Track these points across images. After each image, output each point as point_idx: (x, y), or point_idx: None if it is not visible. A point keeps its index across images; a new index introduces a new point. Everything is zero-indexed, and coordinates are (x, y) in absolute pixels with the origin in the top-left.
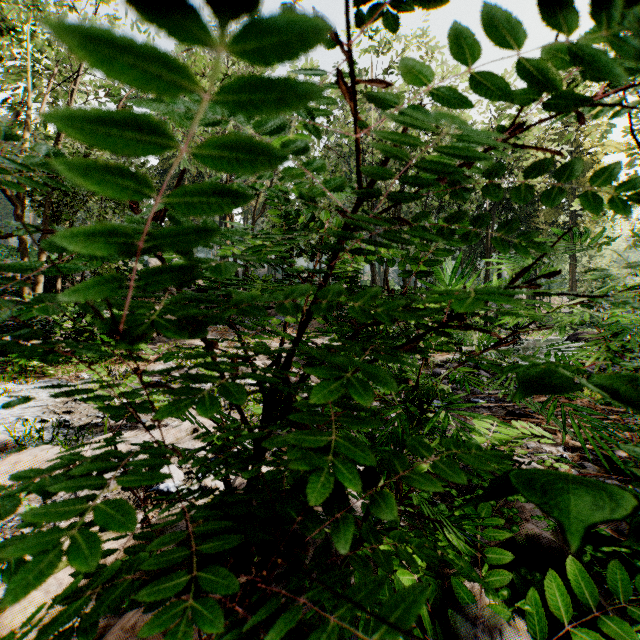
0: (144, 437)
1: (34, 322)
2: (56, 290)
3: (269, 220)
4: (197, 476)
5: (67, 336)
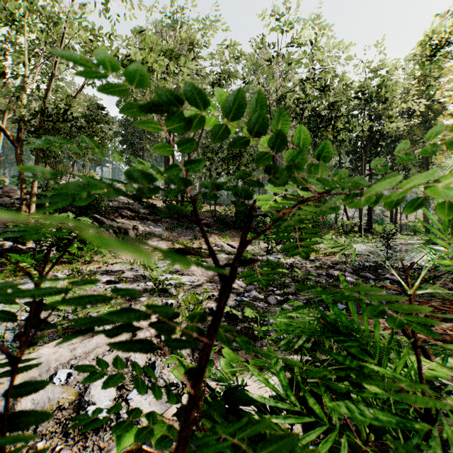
0: (89, 342)
1: None
2: None
3: (199, 156)
4: (126, 398)
5: (51, 242)
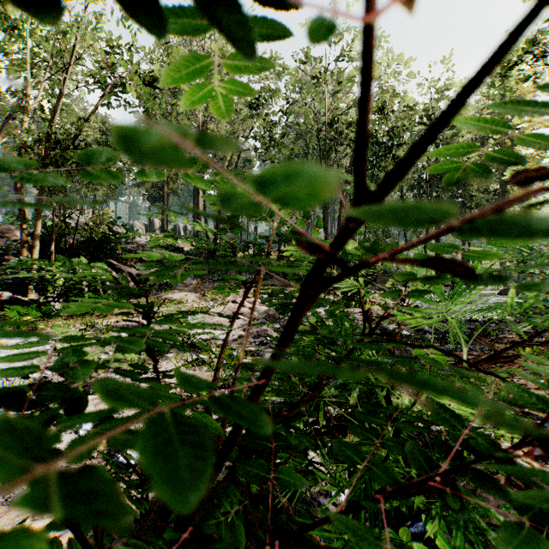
0: None
1: (30, 280)
2: (50, 252)
3: None
4: None
5: (59, 293)
